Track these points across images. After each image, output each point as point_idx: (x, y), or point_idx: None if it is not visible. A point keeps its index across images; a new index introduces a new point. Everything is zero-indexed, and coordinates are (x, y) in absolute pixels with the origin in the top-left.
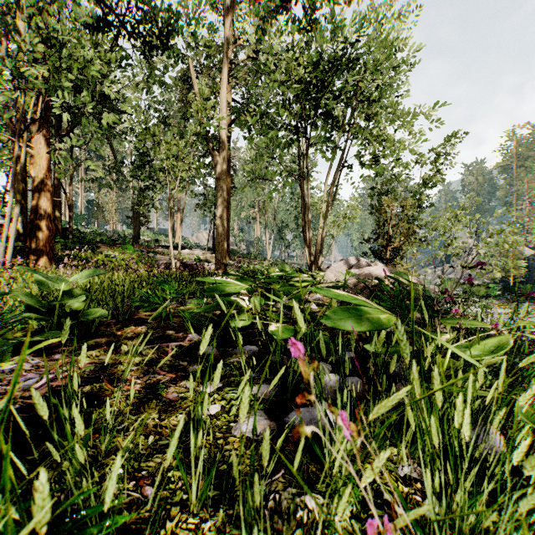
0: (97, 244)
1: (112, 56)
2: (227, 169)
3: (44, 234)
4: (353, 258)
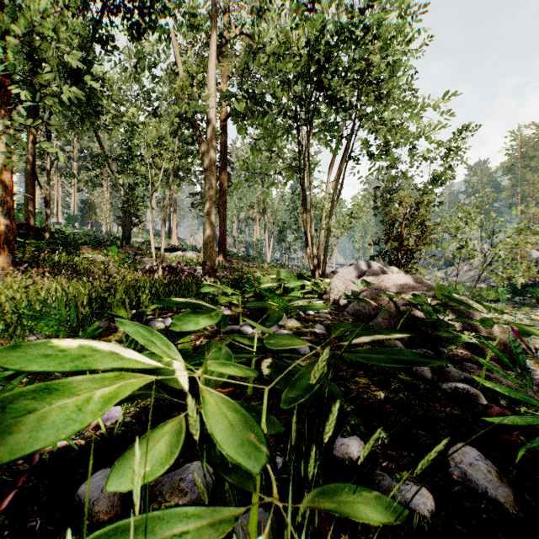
0: (80, 246)
1: (79, 22)
2: (224, 166)
3: (3, 234)
4: (364, 263)
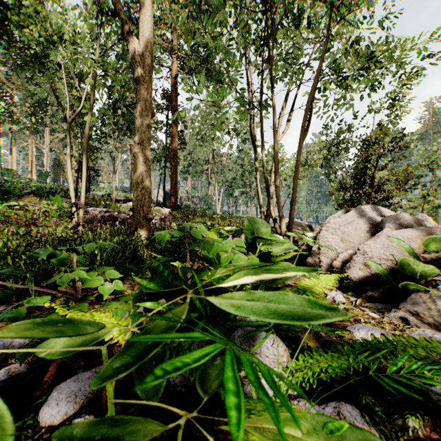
0: (25, 195)
1: None
2: (175, 120)
3: None
4: (367, 208)
